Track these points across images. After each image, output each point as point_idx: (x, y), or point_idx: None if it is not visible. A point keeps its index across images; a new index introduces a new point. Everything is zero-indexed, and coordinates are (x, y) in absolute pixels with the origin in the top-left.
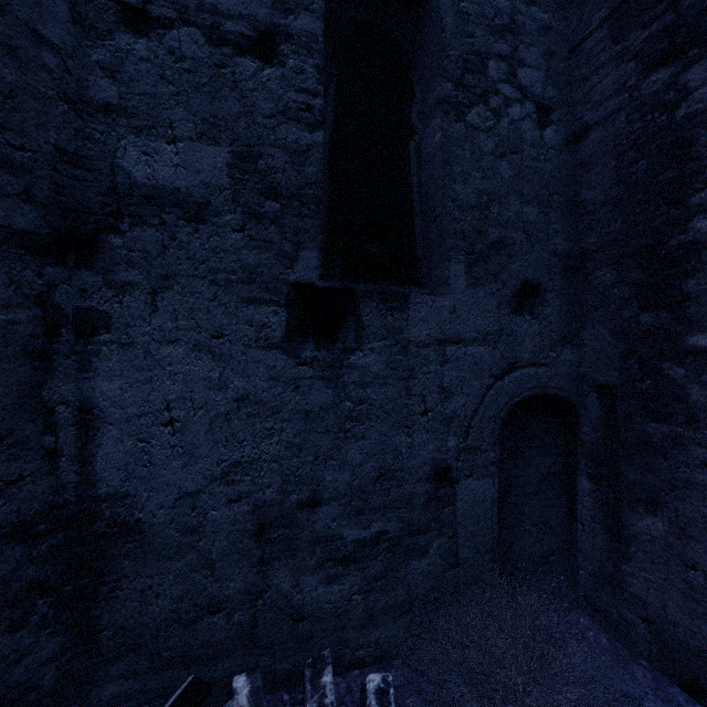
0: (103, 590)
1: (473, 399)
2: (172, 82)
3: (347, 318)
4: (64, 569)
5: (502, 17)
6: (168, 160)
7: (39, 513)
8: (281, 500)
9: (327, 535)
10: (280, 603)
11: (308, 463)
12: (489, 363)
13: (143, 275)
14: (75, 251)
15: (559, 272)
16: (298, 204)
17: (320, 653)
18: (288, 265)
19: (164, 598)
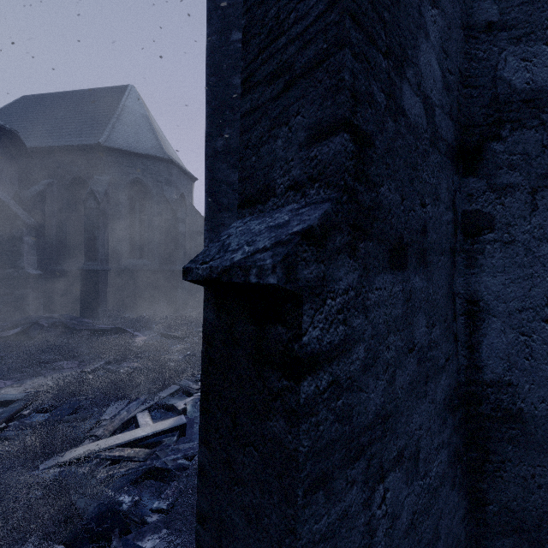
0: (488, 467)
1: None
2: None
3: None
4: (462, 441)
5: None
6: (546, 61)
7: (454, 388)
8: None
9: None
10: None
11: None
12: None
13: (522, 176)
14: (462, 161)
15: None
16: None
17: None
18: None
19: (545, 490)
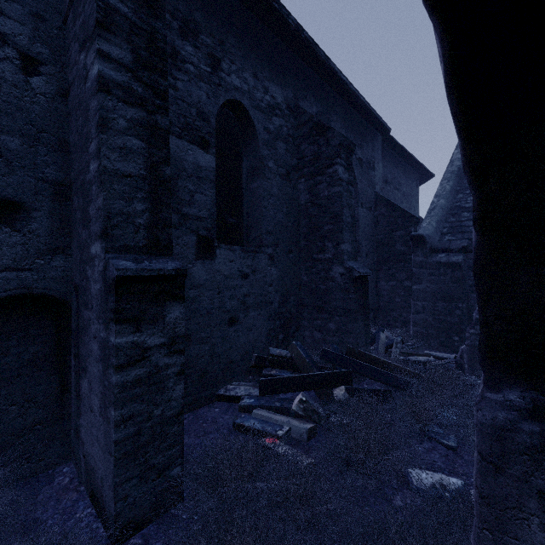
0: None
1: None
2: None
3: None
4: None
5: None
6: None
7: None
8: None
9: None
10: None
11: None
12: None
13: None
14: None
15: (50, 196)
16: None
17: None
18: None
19: None
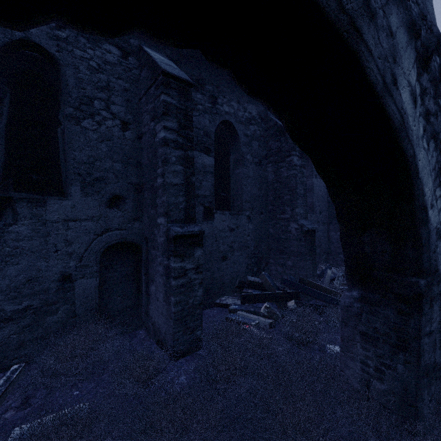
0: None
1: (85, 245)
2: None
3: (7, 210)
4: None
5: (102, 82)
6: None
7: None
8: None
9: None
10: None
11: None
12: (94, 229)
13: None
14: None
15: (133, 191)
16: None
17: None
18: None
19: None
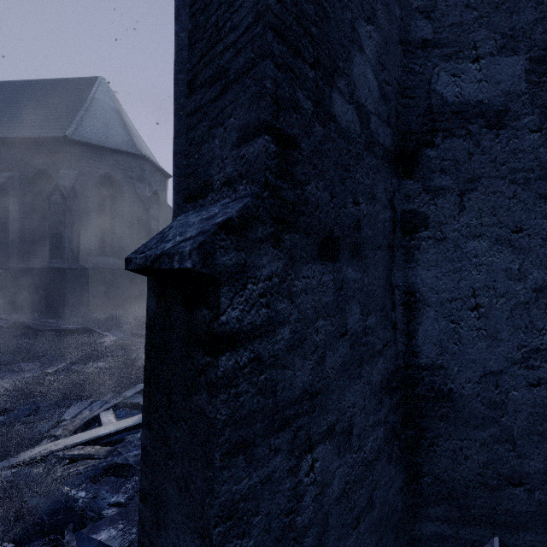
0: (423, 443)
1: None
2: (475, 8)
3: None
4: (400, 420)
5: None
6: (472, 78)
7: (392, 372)
8: None
9: None
10: None
11: None
12: None
13: (452, 180)
14: (401, 165)
15: None
16: None
17: None
18: None
19: (471, 461)
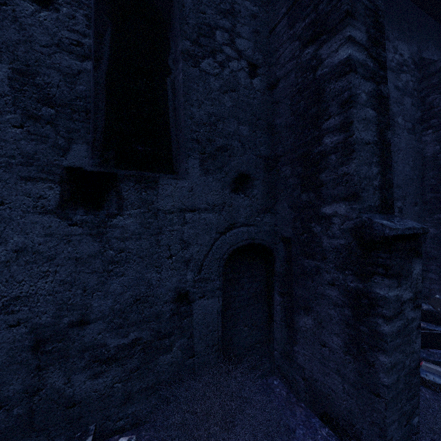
0: None
1: (205, 247)
2: None
3: (110, 193)
4: None
5: (225, 4)
6: None
7: None
8: (55, 323)
9: (94, 344)
10: (54, 396)
11: (78, 295)
12: (216, 224)
13: None
14: None
15: (263, 168)
16: (70, 111)
17: (88, 427)
18: (62, 154)
19: None
